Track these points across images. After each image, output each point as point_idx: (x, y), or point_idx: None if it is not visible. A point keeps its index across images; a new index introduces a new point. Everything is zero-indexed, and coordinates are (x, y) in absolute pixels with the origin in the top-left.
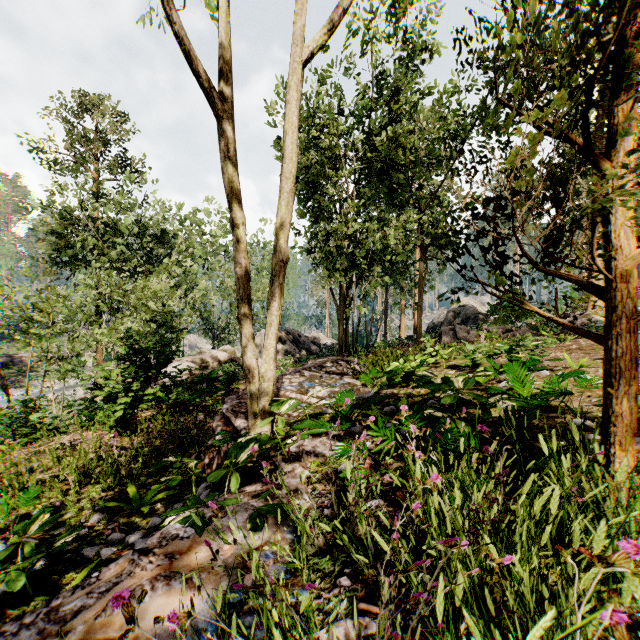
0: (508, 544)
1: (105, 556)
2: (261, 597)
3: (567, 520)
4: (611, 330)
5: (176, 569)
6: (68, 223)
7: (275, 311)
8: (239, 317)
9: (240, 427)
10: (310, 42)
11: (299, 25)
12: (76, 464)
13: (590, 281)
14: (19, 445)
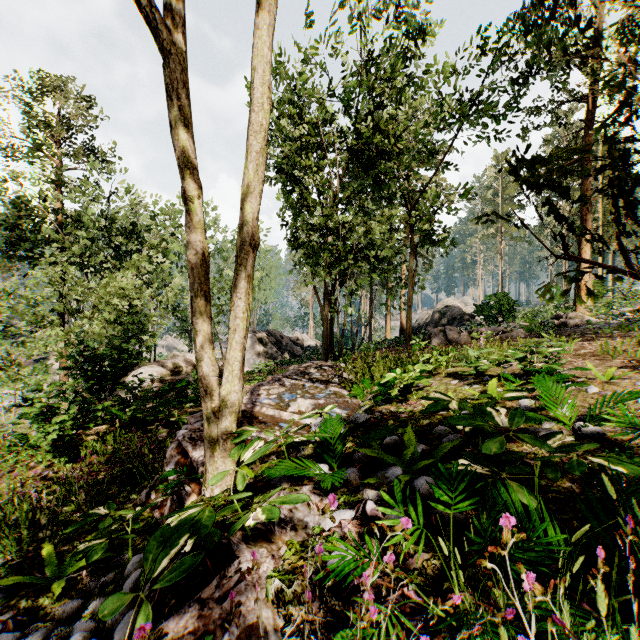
0: None
1: None
2: None
3: None
4: None
5: None
6: (24, 214)
7: (240, 312)
8: (193, 320)
9: (197, 463)
10: None
11: None
12: None
13: None
14: None
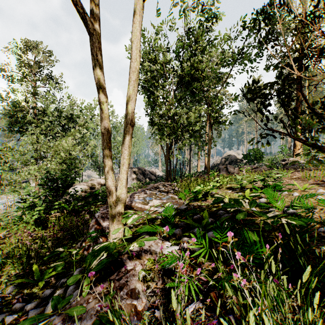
0: None
1: (8, 321)
2: None
3: None
4: None
5: None
6: (18, 109)
7: (126, 156)
8: (103, 160)
9: (105, 228)
10: None
11: None
12: (3, 251)
13: None
14: None
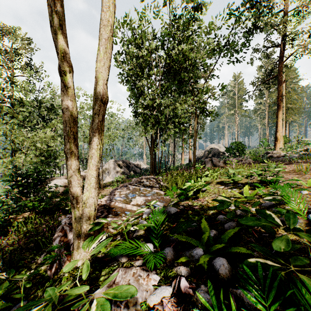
0: None
1: None
2: None
3: None
4: None
5: None
6: None
7: (95, 145)
8: (65, 151)
9: (71, 241)
10: None
11: None
12: None
13: None
14: None
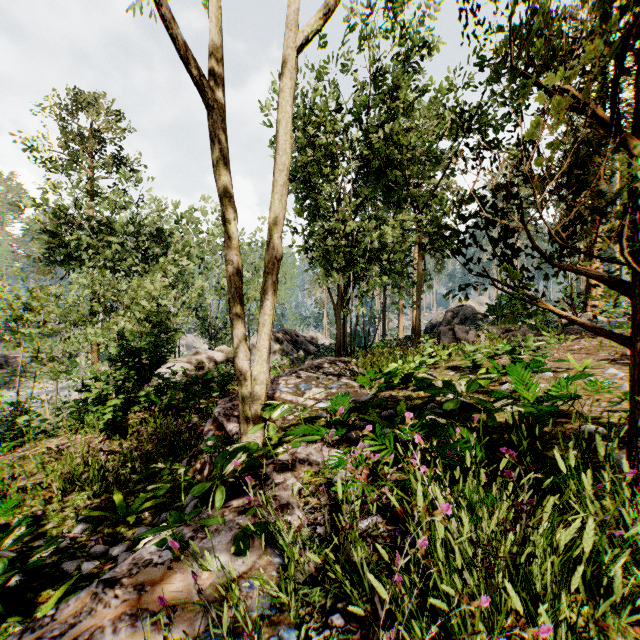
0: (526, 578)
1: (86, 571)
2: (241, 639)
3: (604, 561)
4: (639, 331)
5: (145, 604)
6: (62, 222)
7: (268, 310)
8: (230, 317)
9: (232, 432)
10: (304, 27)
11: (293, 9)
12: (61, 470)
13: (612, 276)
14: (6, 449)
